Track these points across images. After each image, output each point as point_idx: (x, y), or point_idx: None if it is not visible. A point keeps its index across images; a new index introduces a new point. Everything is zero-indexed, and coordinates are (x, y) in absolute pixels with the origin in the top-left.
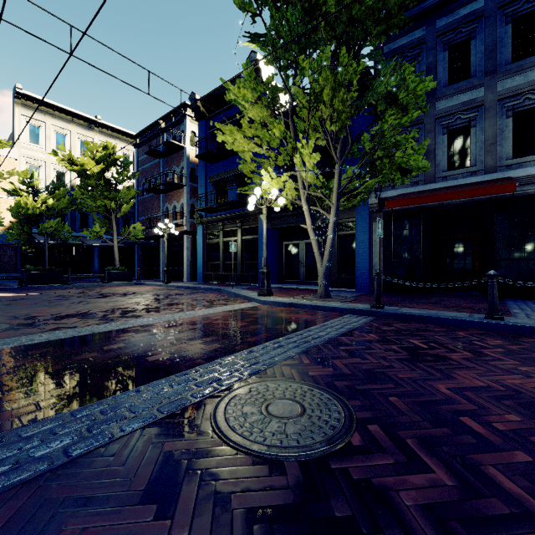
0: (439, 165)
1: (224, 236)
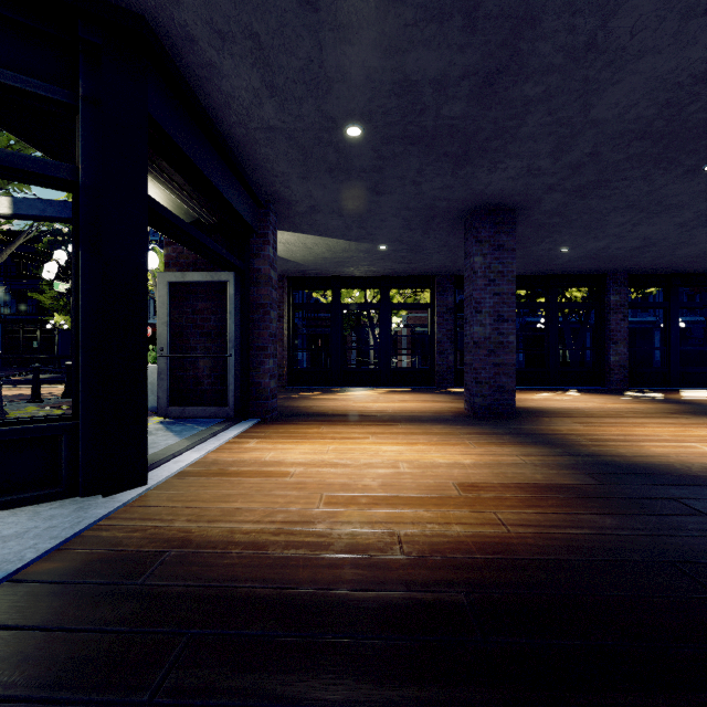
0: (152, 313)
1: (25, 333)
